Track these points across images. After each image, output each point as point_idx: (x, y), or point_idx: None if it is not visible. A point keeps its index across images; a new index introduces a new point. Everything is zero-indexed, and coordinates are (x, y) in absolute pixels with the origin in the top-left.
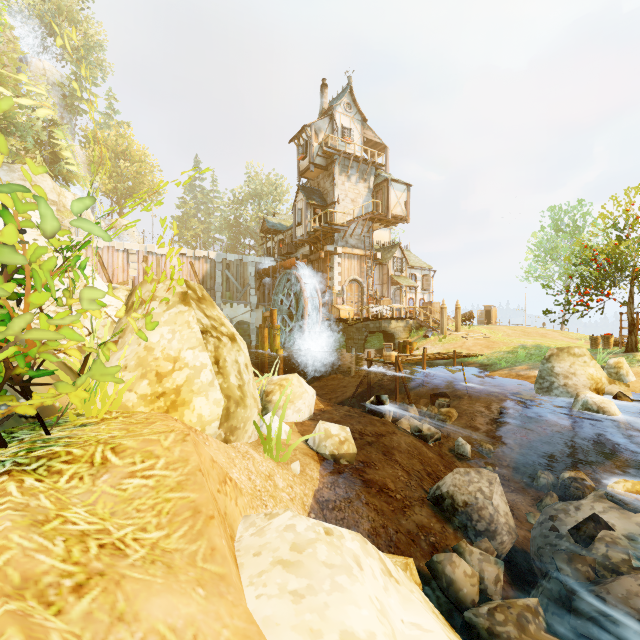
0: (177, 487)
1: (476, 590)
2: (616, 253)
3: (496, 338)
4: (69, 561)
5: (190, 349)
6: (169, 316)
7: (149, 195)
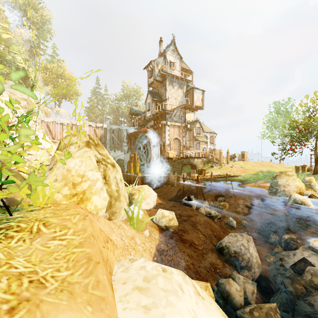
0: (79, 245)
1: (242, 298)
2: (308, 124)
3: (247, 167)
4: (8, 292)
5: (90, 170)
6: (79, 153)
7: (73, 96)
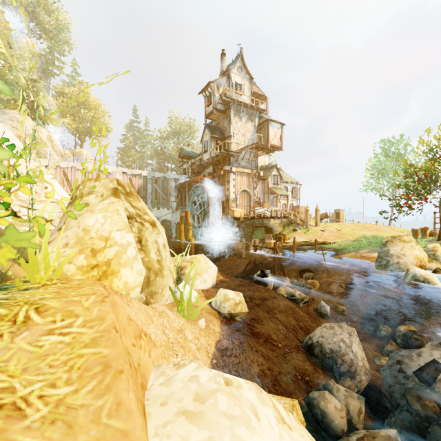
0: (91, 343)
1: (345, 421)
2: (431, 170)
3: (344, 231)
4: None
5: (118, 231)
6: (103, 205)
7: (101, 132)
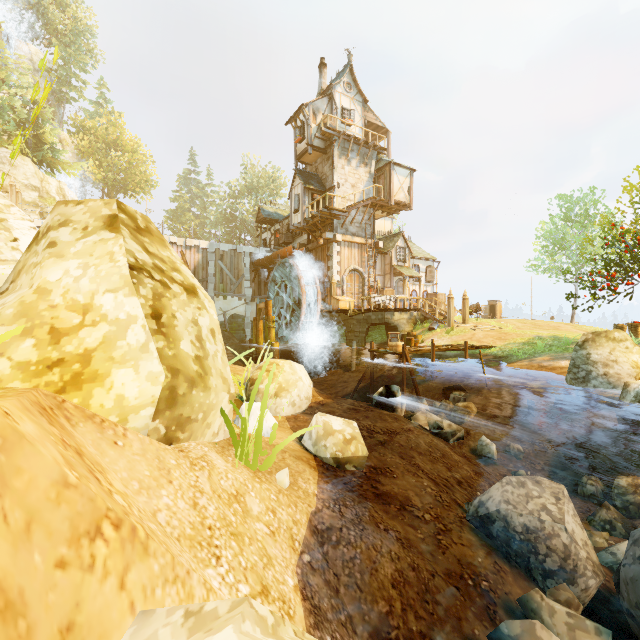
0: None
1: None
2: None
3: (508, 330)
4: None
5: (109, 292)
6: (83, 245)
7: (141, 187)
